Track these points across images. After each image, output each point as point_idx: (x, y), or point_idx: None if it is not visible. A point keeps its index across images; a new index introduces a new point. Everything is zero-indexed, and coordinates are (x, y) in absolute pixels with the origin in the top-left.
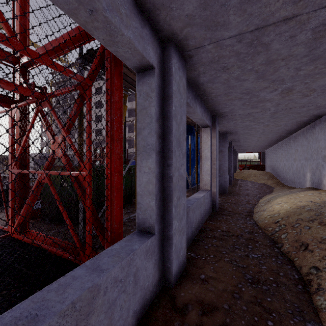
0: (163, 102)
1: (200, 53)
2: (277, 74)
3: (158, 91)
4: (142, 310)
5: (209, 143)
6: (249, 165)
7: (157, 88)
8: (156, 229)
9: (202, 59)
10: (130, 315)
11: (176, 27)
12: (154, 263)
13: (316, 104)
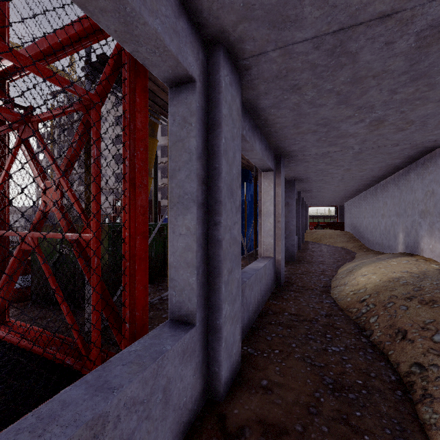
0: (208, 132)
1: (261, 64)
2: (365, 98)
3: (201, 116)
4: None
5: (271, 193)
6: (323, 223)
7: (199, 110)
8: (198, 318)
9: (264, 73)
10: None
11: (227, 22)
12: (194, 367)
13: (412, 142)
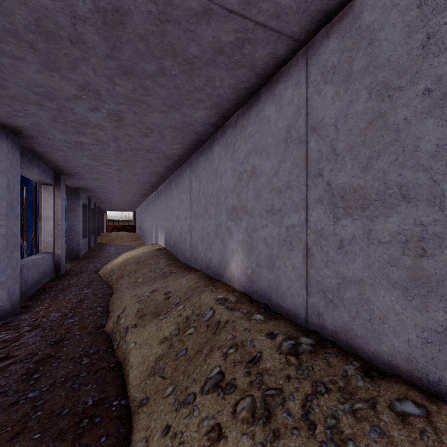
0: None
1: (34, 139)
2: (105, 161)
3: None
4: None
5: (51, 203)
6: (120, 226)
7: None
8: None
9: (37, 141)
10: None
11: (10, 125)
12: None
13: (146, 180)
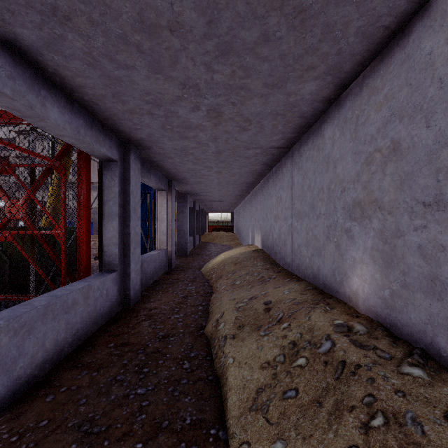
0: (123, 183)
1: (150, 149)
2: (206, 164)
3: (120, 176)
4: (111, 314)
5: (165, 206)
6: (219, 227)
7: (119, 174)
8: (119, 268)
9: (152, 152)
10: (104, 312)
11: (133, 139)
12: (117, 289)
13: (243, 181)
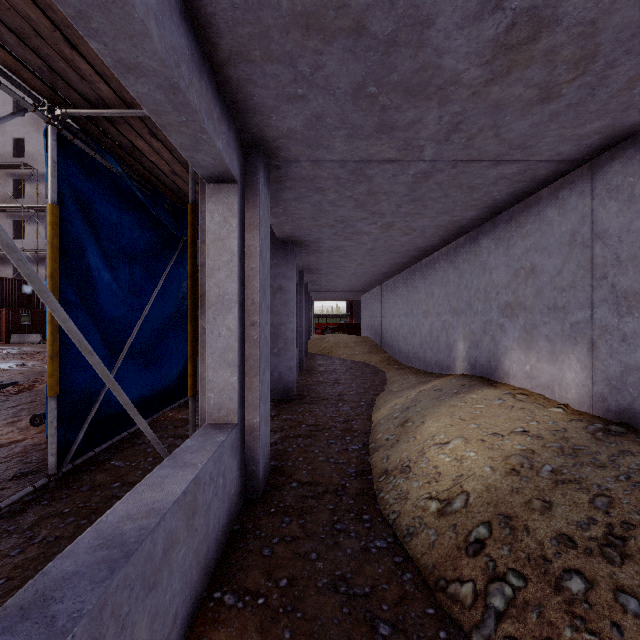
0: None
1: None
2: None
3: None
4: None
5: (232, 246)
6: (334, 325)
7: None
8: None
9: None
10: None
11: None
12: None
13: (528, 157)
